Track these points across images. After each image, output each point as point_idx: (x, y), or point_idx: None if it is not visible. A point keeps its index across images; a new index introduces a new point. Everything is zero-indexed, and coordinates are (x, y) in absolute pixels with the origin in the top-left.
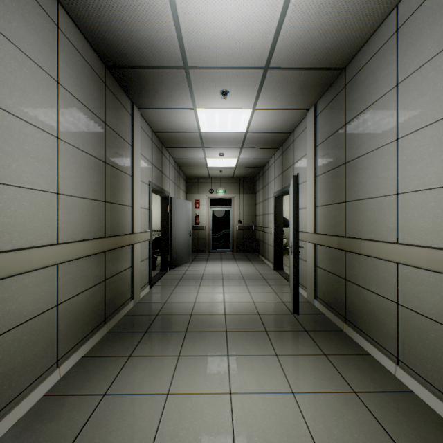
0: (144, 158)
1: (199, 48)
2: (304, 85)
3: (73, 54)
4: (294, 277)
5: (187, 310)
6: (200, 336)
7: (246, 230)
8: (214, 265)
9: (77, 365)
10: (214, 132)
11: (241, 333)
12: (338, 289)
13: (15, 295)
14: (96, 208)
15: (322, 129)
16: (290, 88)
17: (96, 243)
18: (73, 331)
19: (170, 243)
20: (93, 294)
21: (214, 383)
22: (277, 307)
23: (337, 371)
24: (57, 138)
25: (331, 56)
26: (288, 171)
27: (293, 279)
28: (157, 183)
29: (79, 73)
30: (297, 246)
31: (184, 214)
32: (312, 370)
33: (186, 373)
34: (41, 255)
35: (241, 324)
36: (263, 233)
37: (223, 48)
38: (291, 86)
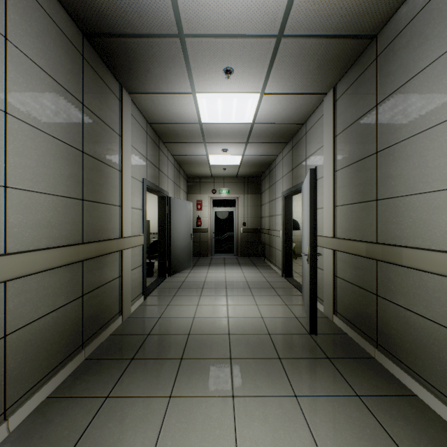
0: (136, 152)
1: (196, 5)
2: (323, 60)
3: (32, 7)
4: (311, 290)
5: (185, 328)
6: (198, 365)
7: (250, 233)
8: (217, 271)
9: (36, 412)
10: (217, 123)
11: (249, 362)
12: (367, 306)
13: None
14: (69, 207)
15: (344, 115)
16: (306, 65)
17: (68, 252)
18: (32, 366)
19: (169, 248)
20: (65, 315)
21: (215, 445)
22: (290, 324)
23: (379, 423)
24: (4, 113)
25: (361, 17)
26: (300, 167)
27: (310, 293)
28: (153, 180)
29: (43, 33)
30: (316, 254)
31: (184, 215)
32: (345, 422)
33: (178, 426)
34: None
35: (248, 349)
36: (269, 236)
37: (227, 6)
38: (308, 61)
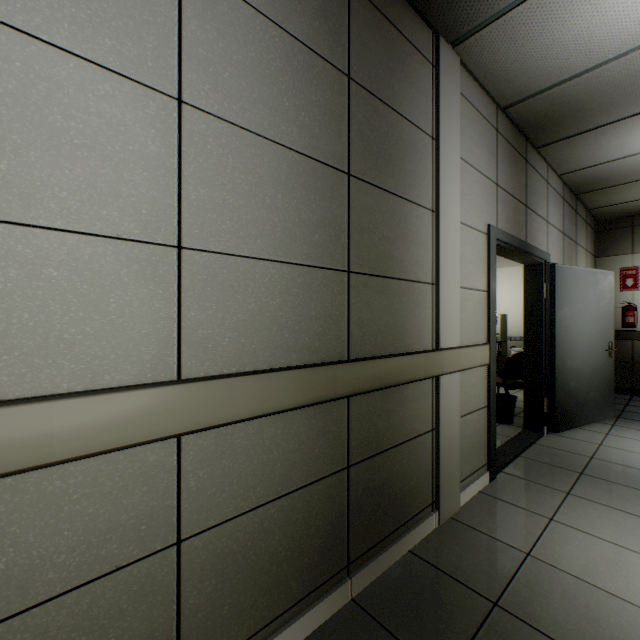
0: (471, 172)
1: None
2: None
3: None
4: None
5: None
6: None
7: None
8: None
9: None
10: None
11: None
12: None
13: (10, 526)
14: (317, 286)
15: None
16: None
17: (309, 378)
18: (237, 603)
19: (549, 372)
20: (308, 504)
21: None
22: None
23: None
24: (176, 102)
25: None
26: None
27: None
28: (511, 230)
29: None
30: None
31: (590, 302)
32: None
33: None
34: (92, 418)
35: None
36: None
37: None
38: None
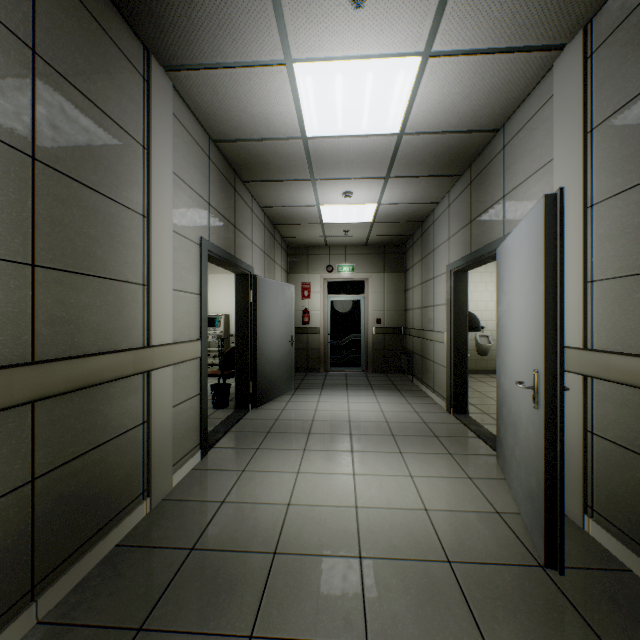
0: (186, 188)
1: None
2: None
3: None
4: (548, 469)
5: (268, 533)
6: None
7: (388, 335)
8: (335, 399)
9: None
10: (334, 137)
11: None
12: None
13: None
14: None
15: (619, 76)
16: None
17: None
18: None
19: (253, 360)
20: None
21: None
22: (491, 534)
23: None
24: None
25: None
26: (489, 214)
27: (546, 476)
28: (223, 244)
29: None
30: (560, 388)
31: (280, 306)
32: None
33: None
34: None
35: (407, 610)
36: (422, 341)
37: None
38: None
